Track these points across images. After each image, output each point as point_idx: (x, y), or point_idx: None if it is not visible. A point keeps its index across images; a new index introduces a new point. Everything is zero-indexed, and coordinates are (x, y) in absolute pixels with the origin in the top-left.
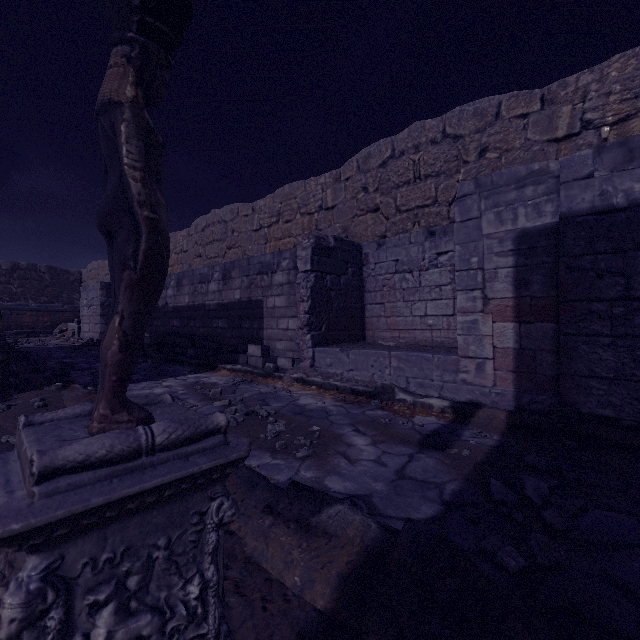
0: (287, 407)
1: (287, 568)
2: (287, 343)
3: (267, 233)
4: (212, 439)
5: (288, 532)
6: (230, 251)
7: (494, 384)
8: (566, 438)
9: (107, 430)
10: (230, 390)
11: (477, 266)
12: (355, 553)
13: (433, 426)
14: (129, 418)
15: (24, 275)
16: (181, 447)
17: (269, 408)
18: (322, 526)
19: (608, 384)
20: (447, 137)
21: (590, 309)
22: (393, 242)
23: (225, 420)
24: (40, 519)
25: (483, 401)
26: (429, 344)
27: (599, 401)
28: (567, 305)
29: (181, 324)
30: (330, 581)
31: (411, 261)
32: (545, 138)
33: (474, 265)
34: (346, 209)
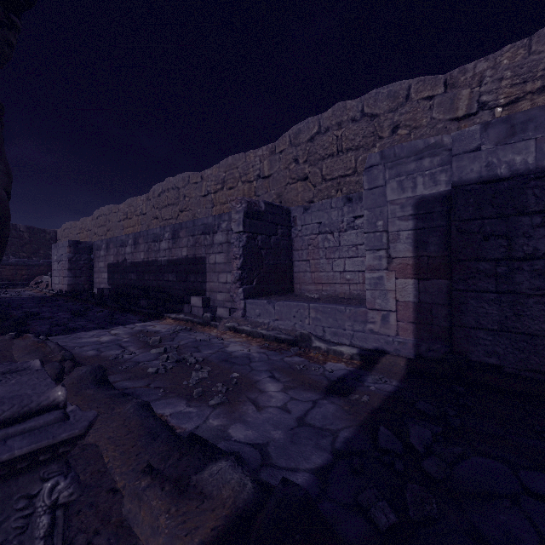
0: (215, 354)
1: (153, 535)
2: (226, 295)
3: (213, 198)
4: (45, 416)
5: (161, 495)
6: (182, 214)
7: (397, 334)
8: (456, 384)
9: None
10: (169, 338)
11: (382, 229)
12: (224, 517)
13: (341, 372)
14: None
15: None
16: None
17: (199, 355)
18: (201, 485)
19: (493, 335)
20: (365, 116)
21: (478, 268)
22: (317, 207)
23: (64, 395)
24: None
25: (387, 349)
26: (347, 296)
27: (485, 350)
28: (458, 264)
29: (137, 277)
30: None
31: (332, 223)
32: (448, 117)
33: (380, 228)
34: (280, 178)
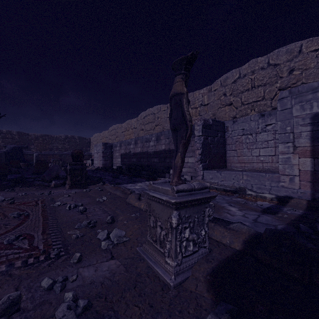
0: None
1: (223, 238)
2: (187, 169)
3: None
4: (206, 190)
5: (221, 227)
6: (156, 127)
7: (299, 188)
8: None
9: (177, 185)
10: None
11: (290, 131)
12: (247, 236)
13: (267, 205)
14: (182, 182)
15: (69, 140)
16: (200, 190)
17: None
18: (232, 228)
19: None
20: (270, 65)
21: None
22: (241, 120)
23: (209, 184)
24: (181, 200)
25: (293, 196)
26: (261, 170)
27: None
28: None
29: (137, 160)
30: (240, 242)
31: (251, 129)
32: None
33: (288, 131)
34: (214, 105)
